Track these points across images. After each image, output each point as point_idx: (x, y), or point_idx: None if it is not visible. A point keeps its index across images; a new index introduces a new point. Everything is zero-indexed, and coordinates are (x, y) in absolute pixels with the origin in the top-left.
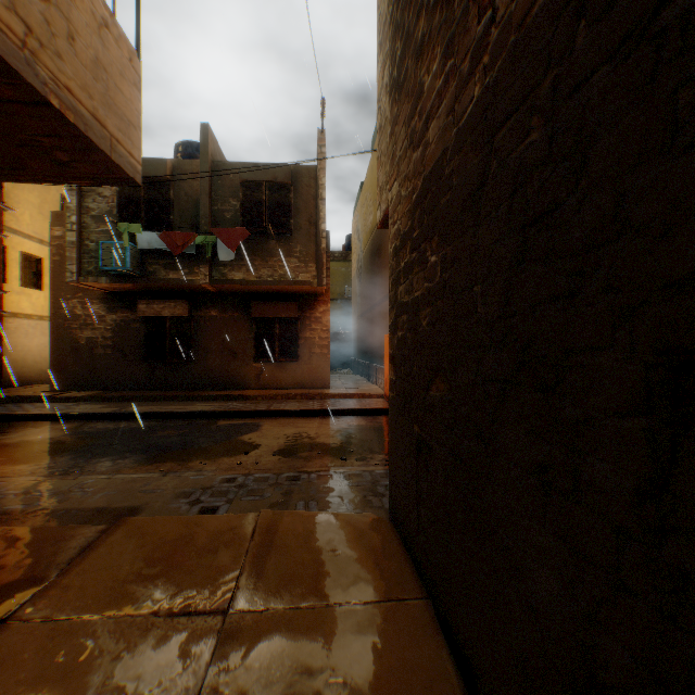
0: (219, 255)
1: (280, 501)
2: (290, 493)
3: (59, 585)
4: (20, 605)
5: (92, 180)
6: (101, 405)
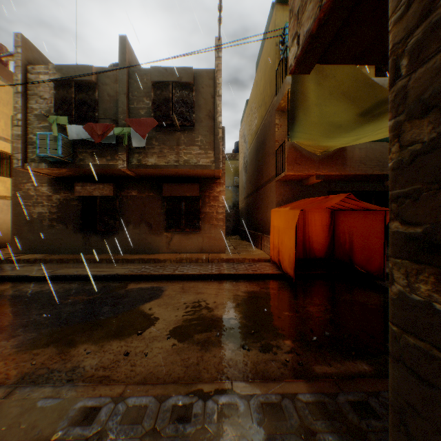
0: (133, 142)
1: None
2: None
3: None
4: None
5: None
6: (41, 267)
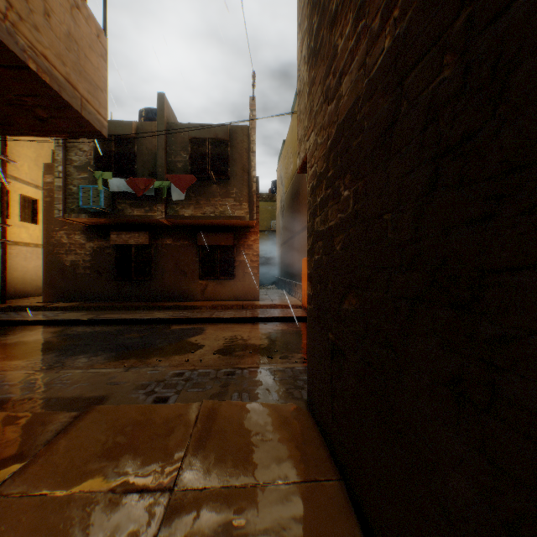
0: (173, 196)
1: (219, 392)
2: (227, 386)
3: (35, 464)
4: (2, 481)
5: (68, 134)
6: (81, 313)
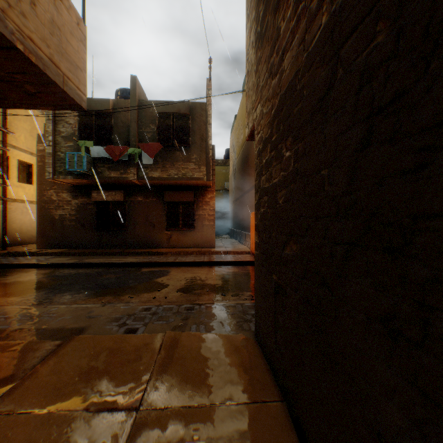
0: (143, 161)
1: (180, 324)
2: (187, 319)
3: (22, 386)
4: None
5: (53, 107)
6: (68, 258)
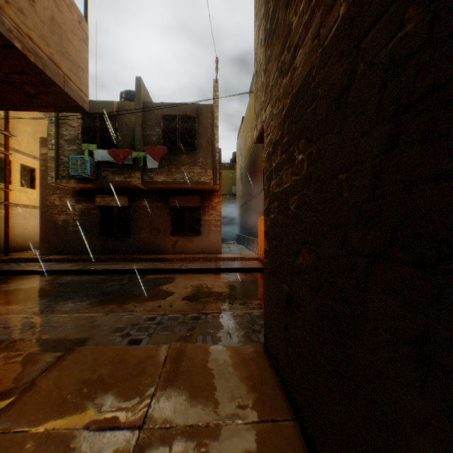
0: (148, 165)
1: (186, 335)
2: (193, 329)
3: (20, 401)
4: None
5: (54, 108)
6: (71, 264)
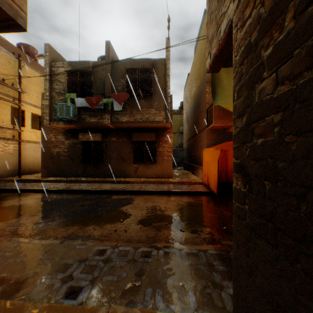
0: (114, 108)
1: (132, 284)
2: (141, 274)
3: None
4: None
5: None
6: (59, 185)
